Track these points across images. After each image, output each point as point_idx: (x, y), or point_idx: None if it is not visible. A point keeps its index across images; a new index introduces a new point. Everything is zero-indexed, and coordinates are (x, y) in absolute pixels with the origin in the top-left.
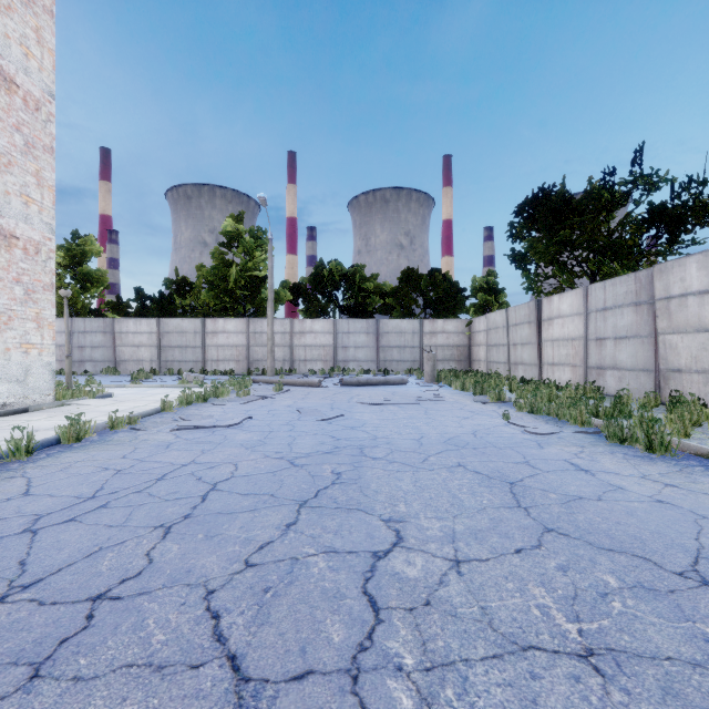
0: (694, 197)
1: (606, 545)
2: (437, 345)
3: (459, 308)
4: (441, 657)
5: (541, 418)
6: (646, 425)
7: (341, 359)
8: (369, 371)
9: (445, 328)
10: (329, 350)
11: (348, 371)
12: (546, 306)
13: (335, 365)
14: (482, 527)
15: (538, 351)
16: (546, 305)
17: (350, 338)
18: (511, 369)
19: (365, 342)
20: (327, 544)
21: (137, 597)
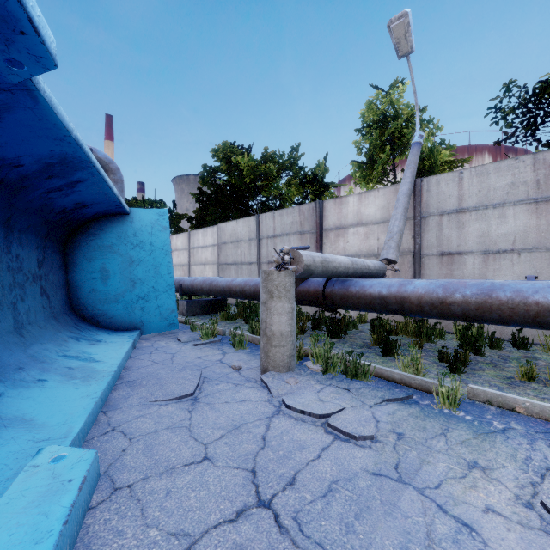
0: (171, 215)
1: None
2: None
3: None
4: None
5: None
6: None
7: None
8: None
9: None
10: None
11: None
12: None
13: None
14: None
15: None
16: None
17: None
18: None
19: None
20: None
21: None
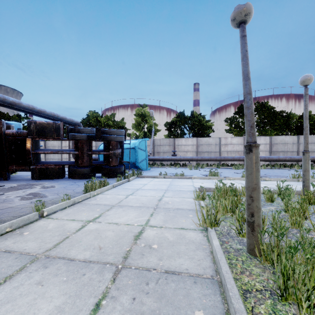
0: None
1: None
2: None
3: None
4: None
5: None
6: None
7: None
8: None
9: None
10: None
11: None
12: None
13: None
14: None
15: None
16: None
17: None
18: None
19: None
20: None
21: None
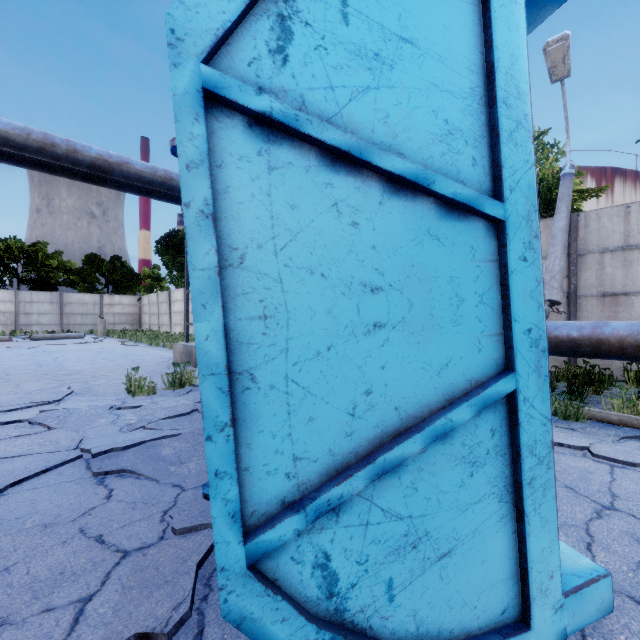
0: None
1: (111, 353)
2: (115, 313)
3: (135, 287)
4: (68, 358)
5: (138, 343)
6: (154, 339)
7: (24, 323)
8: (53, 332)
9: (122, 301)
10: (10, 316)
11: (32, 333)
12: (173, 294)
13: (17, 328)
14: (85, 354)
15: (170, 318)
16: (173, 294)
17: (34, 306)
18: (160, 328)
19: (49, 310)
20: (45, 357)
21: (3, 361)
